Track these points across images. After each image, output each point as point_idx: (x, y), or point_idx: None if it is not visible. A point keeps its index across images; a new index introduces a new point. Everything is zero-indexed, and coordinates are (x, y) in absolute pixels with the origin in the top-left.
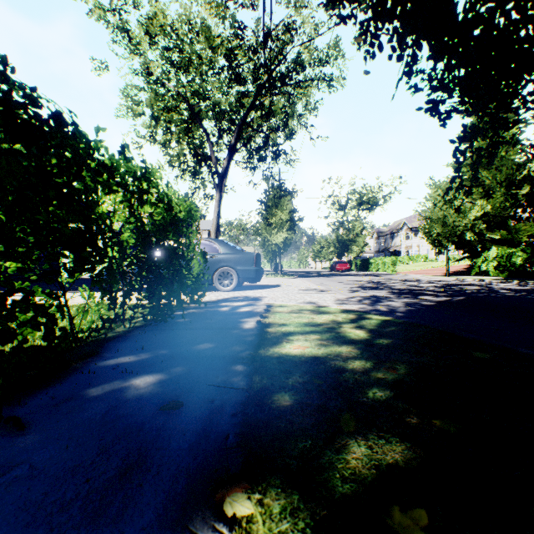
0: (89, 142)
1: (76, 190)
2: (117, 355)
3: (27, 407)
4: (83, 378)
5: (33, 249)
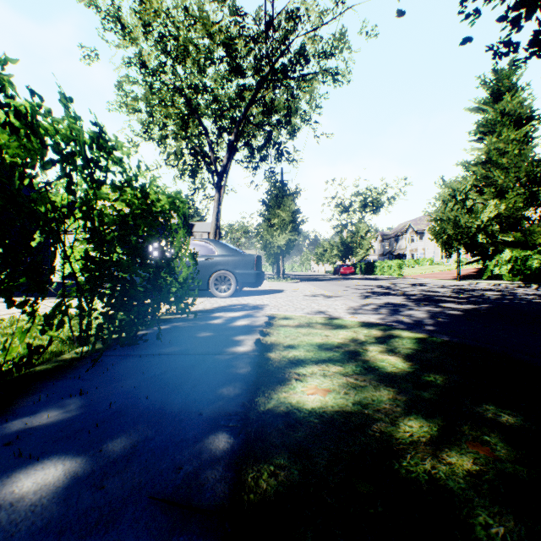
0: None
1: None
2: (34, 408)
3: None
4: None
5: None
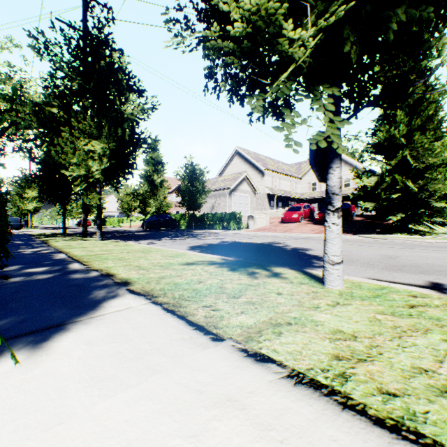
0: None
1: None
2: None
3: None
4: None
5: None
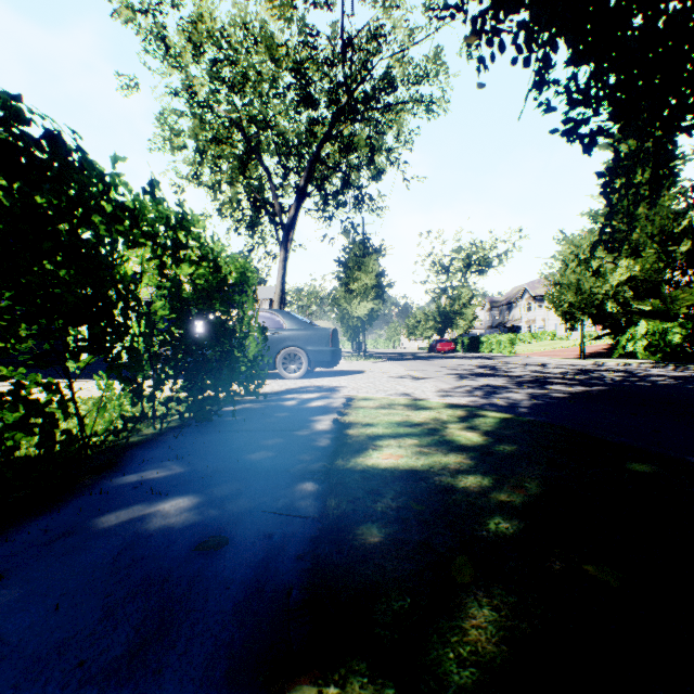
0: (103, 175)
1: (83, 241)
2: (141, 467)
3: (7, 545)
4: (92, 501)
5: (19, 323)
